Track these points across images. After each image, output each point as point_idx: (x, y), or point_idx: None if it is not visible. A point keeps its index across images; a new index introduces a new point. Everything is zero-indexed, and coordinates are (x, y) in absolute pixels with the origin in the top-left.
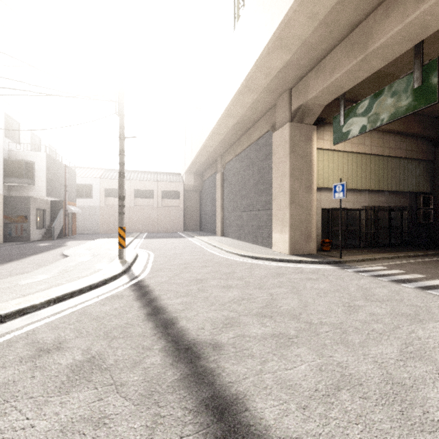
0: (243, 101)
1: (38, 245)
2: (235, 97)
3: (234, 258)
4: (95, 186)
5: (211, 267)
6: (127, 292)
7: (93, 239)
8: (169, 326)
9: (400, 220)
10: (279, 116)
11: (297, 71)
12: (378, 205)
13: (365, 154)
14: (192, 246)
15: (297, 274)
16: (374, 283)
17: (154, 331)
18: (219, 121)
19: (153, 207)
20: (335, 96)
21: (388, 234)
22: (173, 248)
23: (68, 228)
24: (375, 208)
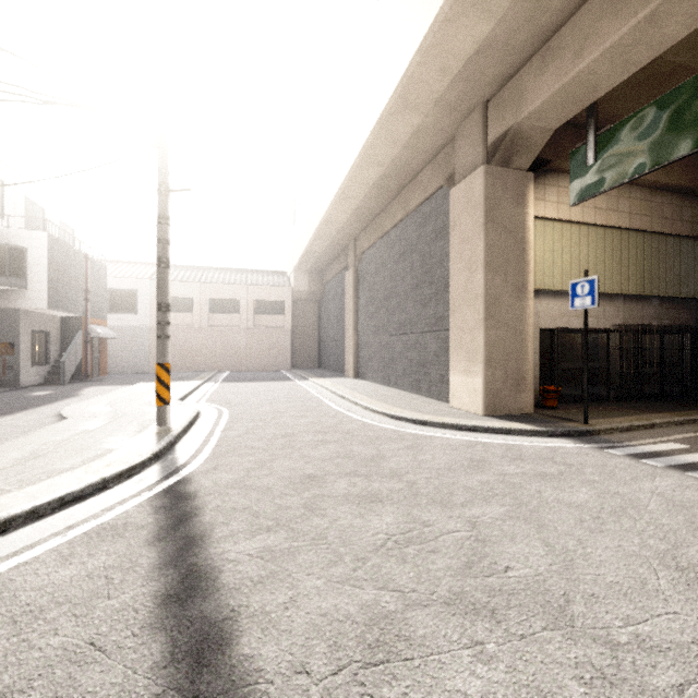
0: (395, 129)
1: (29, 394)
2: (381, 120)
3: (380, 422)
4: (141, 293)
5: (335, 445)
6: (142, 515)
7: (134, 382)
8: (208, 654)
9: (680, 350)
10: (463, 156)
11: (502, 62)
12: (642, 323)
13: (620, 229)
14: (302, 397)
15: (512, 461)
16: (690, 488)
17: (158, 684)
18: (350, 172)
19: (240, 328)
20: (577, 109)
21: (659, 376)
22: (267, 401)
23: (93, 363)
24: (636, 328)
